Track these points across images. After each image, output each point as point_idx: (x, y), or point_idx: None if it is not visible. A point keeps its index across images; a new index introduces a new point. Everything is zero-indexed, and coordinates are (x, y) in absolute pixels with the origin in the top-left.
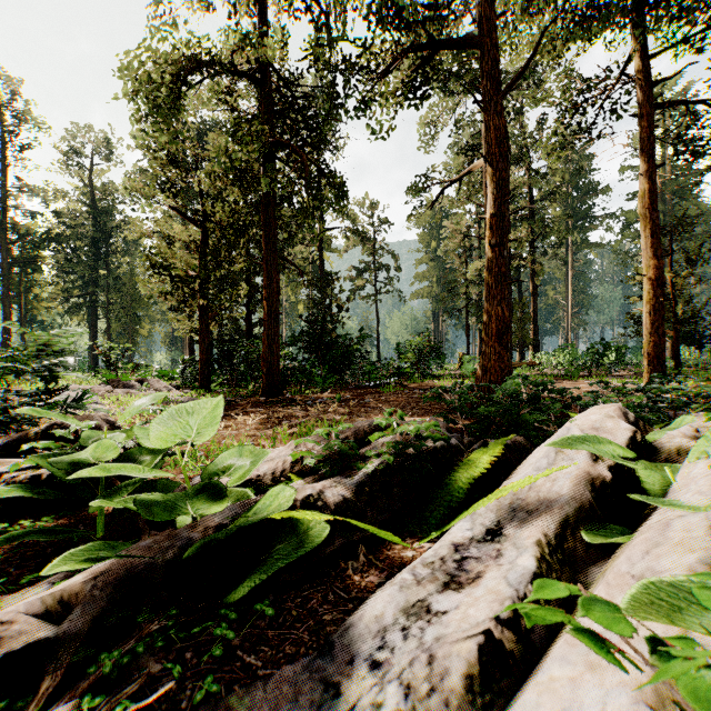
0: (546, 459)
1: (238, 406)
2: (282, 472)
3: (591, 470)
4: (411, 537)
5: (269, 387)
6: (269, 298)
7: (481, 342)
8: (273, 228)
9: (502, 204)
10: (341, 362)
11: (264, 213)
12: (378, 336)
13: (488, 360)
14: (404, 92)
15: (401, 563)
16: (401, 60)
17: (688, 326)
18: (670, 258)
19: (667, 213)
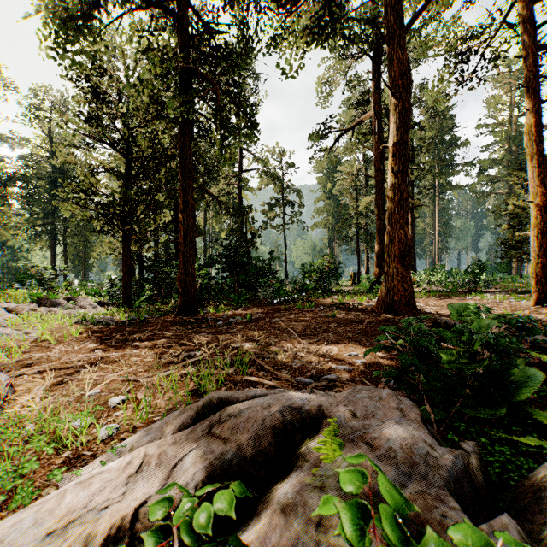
0: None
1: (149, 326)
2: None
3: None
4: None
5: (184, 305)
6: (184, 221)
7: (368, 263)
8: (189, 156)
9: (404, 133)
10: (254, 281)
11: (180, 142)
12: (285, 258)
13: (391, 280)
14: (311, 32)
15: None
16: None
17: None
18: None
19: (513, 162)
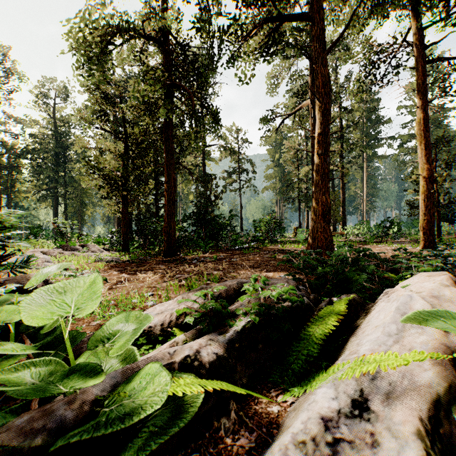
0: (394, 325)
1: (146, 263)
2: (170, 323)
3: (444, 340)
4: (275, 388)
5: (168, 250)
6: (168, 190)
7: (308, 219)
8: (171, 142)
9: (326, 127)
10: (217, 233)
11: (165, 133)
12: (241, 215)
13: (316, 232)
14: (259, 52)
15: (268, 422)
16: (257, 29)
17: (446, 209)
18: (434, 164)
19: None
